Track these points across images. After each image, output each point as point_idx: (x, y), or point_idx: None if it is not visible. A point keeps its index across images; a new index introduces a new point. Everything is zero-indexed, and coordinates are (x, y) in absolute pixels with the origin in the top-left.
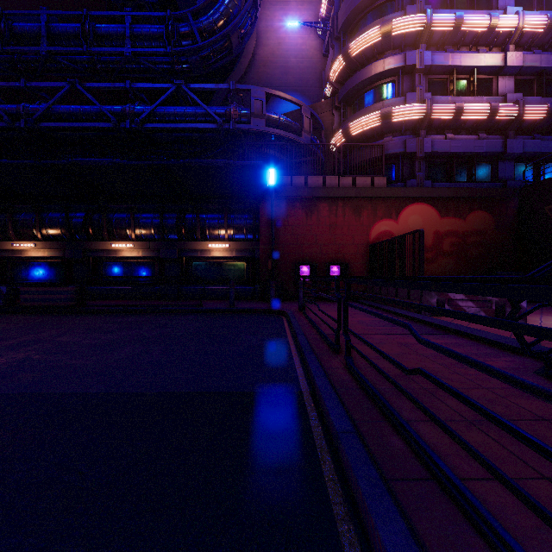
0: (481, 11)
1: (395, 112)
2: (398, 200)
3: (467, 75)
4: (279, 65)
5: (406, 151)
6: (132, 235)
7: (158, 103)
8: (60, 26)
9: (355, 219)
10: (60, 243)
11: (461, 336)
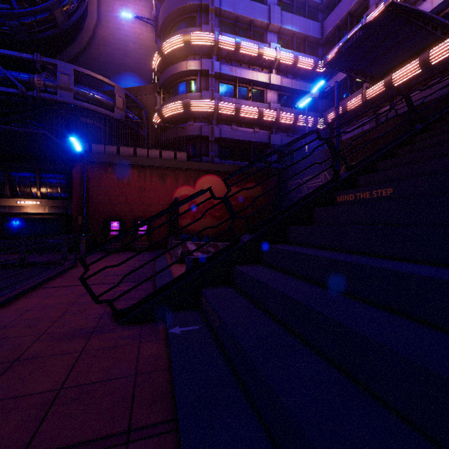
0: (255, 41)
1: (193, 104)
2: (195, 171)
3: (248, 85)
4: (118, 46)
5: (202, 134)
6: None
7: None
8: None
9: (161, 184)
10: None
11: (152, 282)
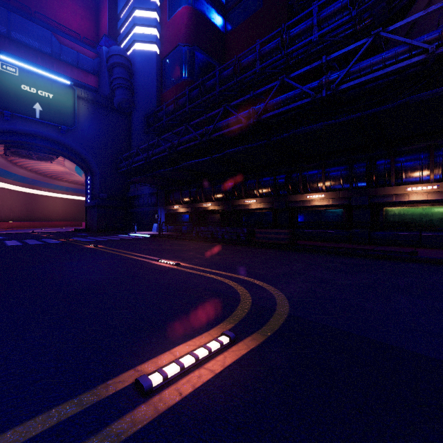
0: None
1: None
2: None
3: None
4: None
5: None
6: (322, 187)
7: (353, 63)
8: (267, 47)
9: None
10: (270, 198)
11: None
